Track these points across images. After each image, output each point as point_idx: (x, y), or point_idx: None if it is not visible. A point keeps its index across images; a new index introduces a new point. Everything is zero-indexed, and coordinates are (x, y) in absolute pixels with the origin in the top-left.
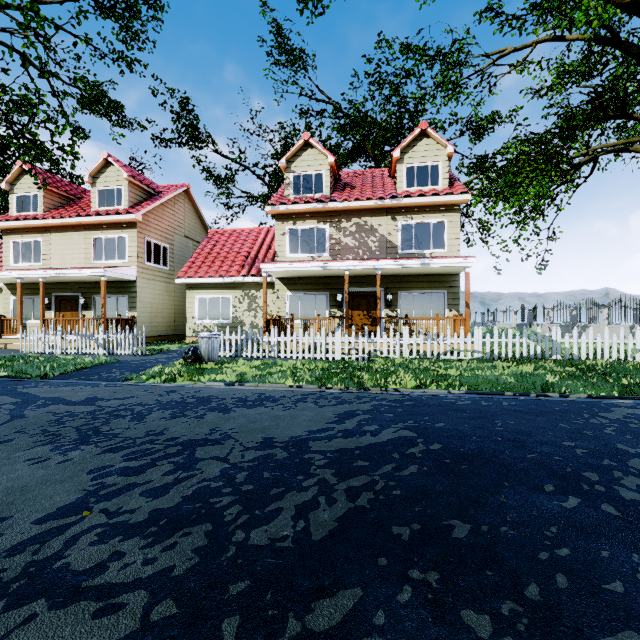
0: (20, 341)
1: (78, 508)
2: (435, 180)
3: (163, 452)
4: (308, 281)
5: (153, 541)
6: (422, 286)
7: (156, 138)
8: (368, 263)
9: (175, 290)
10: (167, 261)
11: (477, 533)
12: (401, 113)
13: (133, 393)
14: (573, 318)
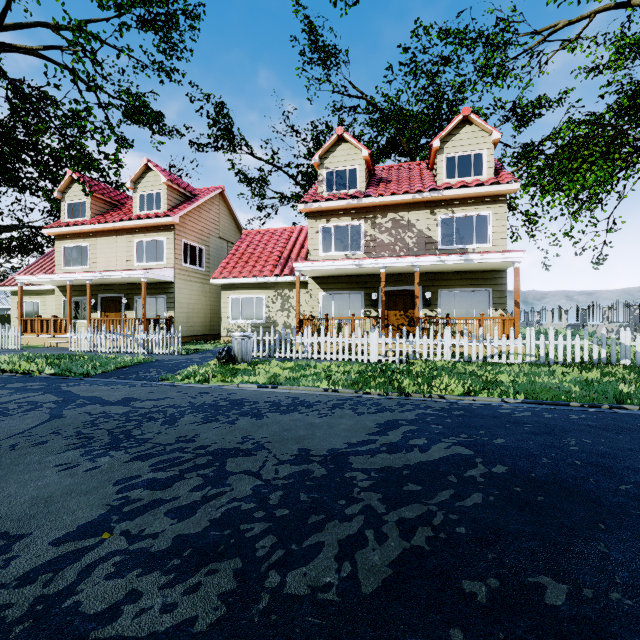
0: (69, 340)
1: (99, 528)
2: (479, 170)
3: (192, 462)
4: (342, 280)
5: (174, 579)
6: (464, 284)
7: (193, 144)
8: (406, 260)
9: (210, 291)
10: (203, 262)
11: (579, 600)
12: (439, 103)
13: (167, 394)
14: (636, 318)
